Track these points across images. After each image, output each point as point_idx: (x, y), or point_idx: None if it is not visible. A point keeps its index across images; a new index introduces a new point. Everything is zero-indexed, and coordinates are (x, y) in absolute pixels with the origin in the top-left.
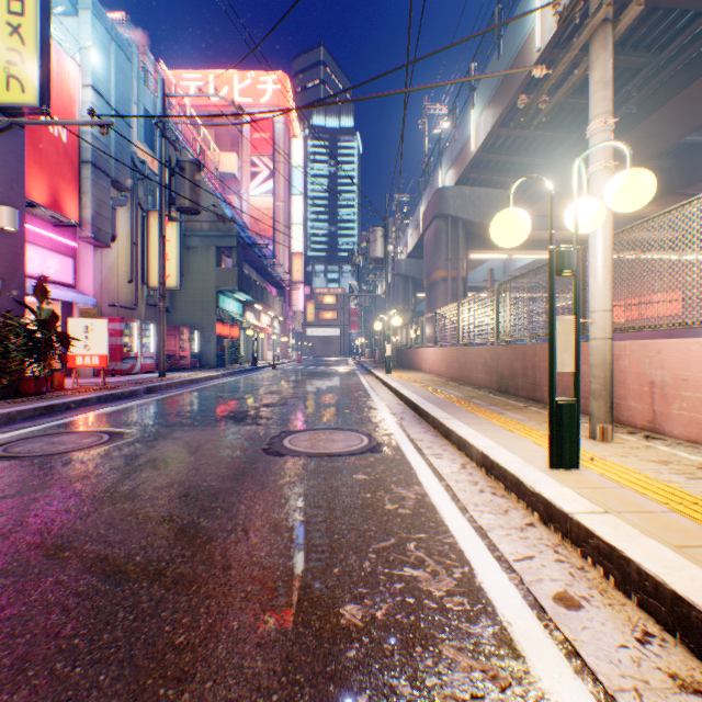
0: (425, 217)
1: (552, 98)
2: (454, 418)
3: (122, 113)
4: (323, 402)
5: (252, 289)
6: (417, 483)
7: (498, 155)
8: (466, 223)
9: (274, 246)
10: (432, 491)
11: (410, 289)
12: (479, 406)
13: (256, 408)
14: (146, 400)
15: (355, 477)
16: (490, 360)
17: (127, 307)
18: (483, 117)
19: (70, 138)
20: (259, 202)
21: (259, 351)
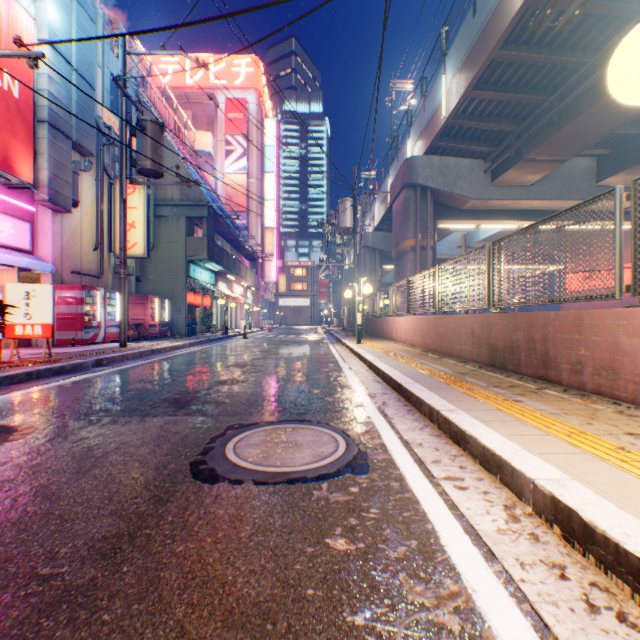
0: (393, 188)
1: (531, 54)
2: (461, 410)
3: (84, 74)
4: (288, 377)
5: (224, 259)
6: (447, 567)
7: (469, 121)
8: (435, 192)
9: (248, 220)
10: (488, 604)
11: (377, 260)
12: (481, 388)
13: (209, 387)
14: (89, 376)
15: (330, 547)
16: (479, 330)
17: (91, 275)
18: (455, 81)
19: (23, 94)
20: (233, 179)
21: (232, 320)
